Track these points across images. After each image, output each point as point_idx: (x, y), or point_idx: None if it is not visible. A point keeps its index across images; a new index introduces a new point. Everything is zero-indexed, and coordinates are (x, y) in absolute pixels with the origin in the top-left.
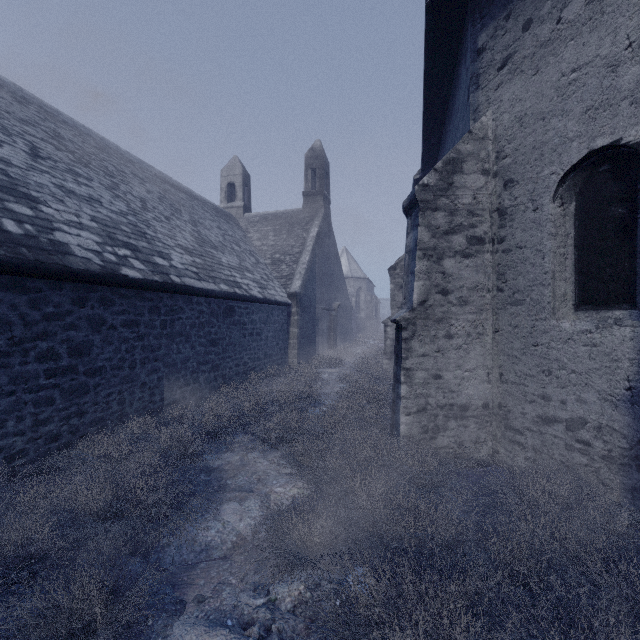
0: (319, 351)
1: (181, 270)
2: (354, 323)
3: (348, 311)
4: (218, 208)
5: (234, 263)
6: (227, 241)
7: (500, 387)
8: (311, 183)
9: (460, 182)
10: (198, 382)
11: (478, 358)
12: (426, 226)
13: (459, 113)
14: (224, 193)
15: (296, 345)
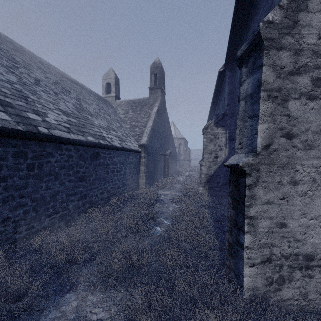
0: (158, 179)
1: (53, 124)
2: (177, 162)
3: (174, 156)
4: (100, 96)
5: (104, 125)
6: (101, 113)
7: None
8: (154, 82)
9: (305, 20)
10: (67, 209)
11: None
12: (271, 65)
13: None
14: (104, 89)
15: (144, 177)
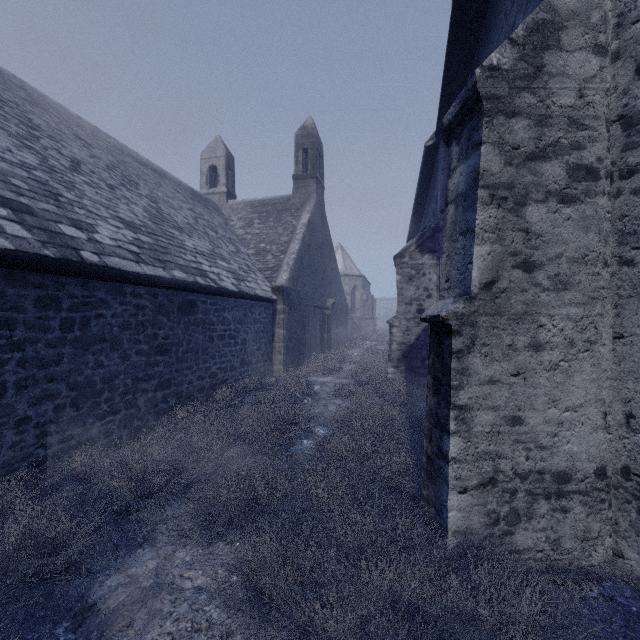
0: (311, 355)
1: (108, 247)
2: (349, 323)
3: (343, 310)
4: (196, 192)
5: (204, 248)
6: (199, 224)
7: (627, 438)
8: (302, 165)
9: (556, 65)
10: (135, 406)
11: (587, 386)
12: (495, 144)
13: (516, 5)
14: (205, 177)
15: (282, 349)
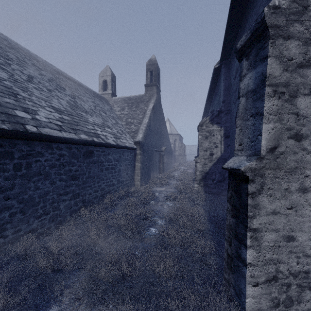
0: (154, 175)
1: (43, 122)
2: (173, 158)
3: (170, 152)
4: (96, 93)
5: (98, 122)
6: (97, 109)
7: None
8: (149, 79)
9: None
10: (58, 209)
11: None
12: (277, 57)
13: None
14: (101, 86)
15: (139, 173)
